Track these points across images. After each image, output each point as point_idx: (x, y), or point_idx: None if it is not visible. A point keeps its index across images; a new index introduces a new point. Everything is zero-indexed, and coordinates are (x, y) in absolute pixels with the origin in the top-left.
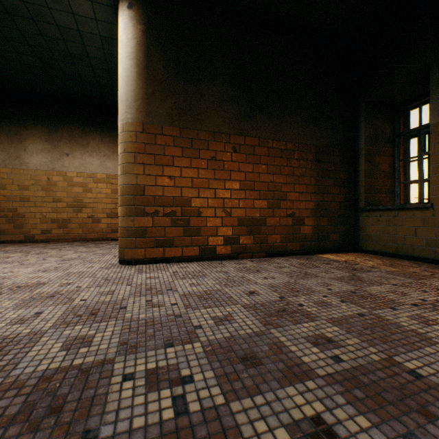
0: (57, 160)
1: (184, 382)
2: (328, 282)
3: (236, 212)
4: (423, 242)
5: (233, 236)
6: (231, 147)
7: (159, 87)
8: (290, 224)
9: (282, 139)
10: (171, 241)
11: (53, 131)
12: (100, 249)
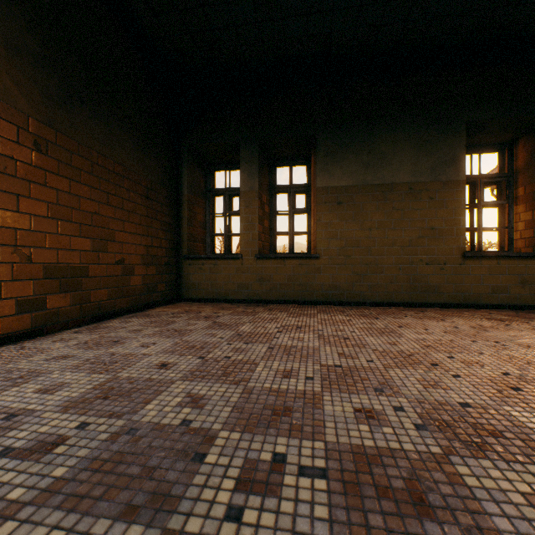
0: None
1: (279, 462)
2: (209, 332)
3: (41, 255)
4: (236, 286)
5: (36, 296)
6: (32, 141)
7: None
8: (120, 274)
9: (110, 157)
10: None
11: None
12: None
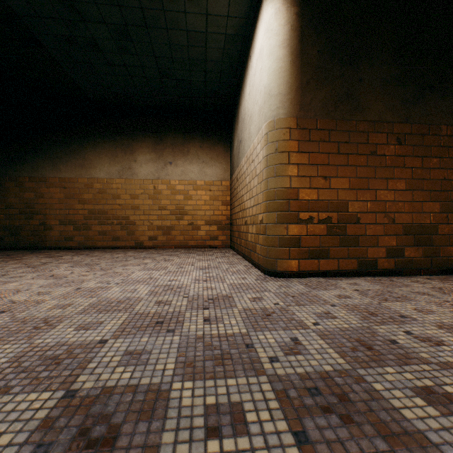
0: (162, 169)
1: None
2: None
3: (400, 217)
4: None
5: (397, 247)
6: (394, 139)
7: (313, 75)
8: None
9: None
10: (326, 251)
11: (158, 141)
12: (215, 257)
